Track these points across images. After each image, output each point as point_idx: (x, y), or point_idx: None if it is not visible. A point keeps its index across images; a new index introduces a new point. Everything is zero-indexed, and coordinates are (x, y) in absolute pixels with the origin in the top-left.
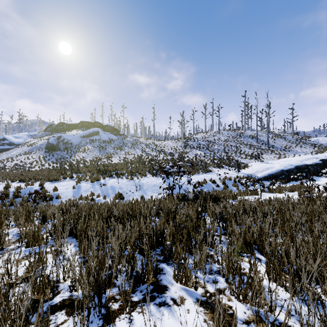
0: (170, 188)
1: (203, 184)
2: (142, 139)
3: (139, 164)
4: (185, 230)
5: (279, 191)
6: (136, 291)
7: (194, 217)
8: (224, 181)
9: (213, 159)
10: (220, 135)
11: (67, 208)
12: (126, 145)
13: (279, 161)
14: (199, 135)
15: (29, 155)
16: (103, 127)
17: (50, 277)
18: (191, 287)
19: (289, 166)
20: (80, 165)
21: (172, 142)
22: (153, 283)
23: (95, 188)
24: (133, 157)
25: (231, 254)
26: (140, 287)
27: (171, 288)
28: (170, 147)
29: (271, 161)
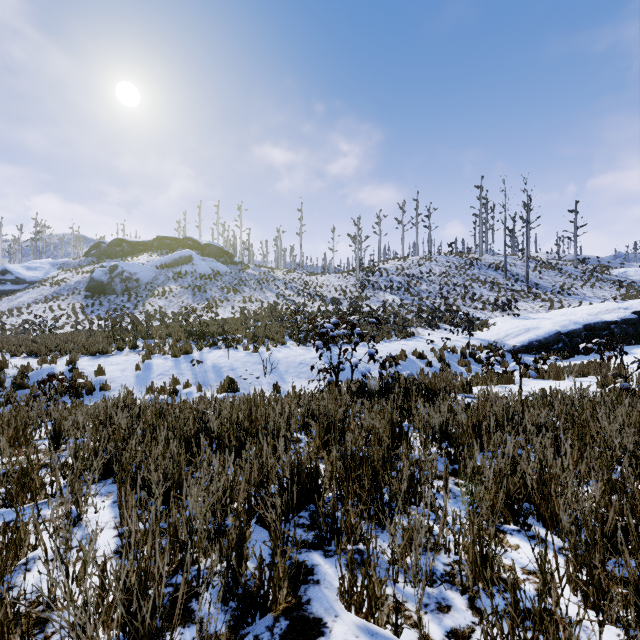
0: (334, 370)
1: (399, 361)
2: (278, 271)
3: (272, 321)
4: (367, 468)
5: (557, 376)
6: (243, 637)
7: (385, 435)
8: (441, 355)
9: (419, 310)
10: (433, 263)
11: (109, 413)
12: (246, 283)
13: (550, 315)
14: (390, 264)
15: (54, 302)
16: (201, 249)
17: (37, 591)
18: (384, 625)
19: (573, 325)
20: (155, 324)
21: (338, 277)
22: (288, 611)
23: (181, 369)
24: (259, 306)
25: (479, 532)
26: (256, 624)
27: (334, 627)
28: (334, 288)
29: (535, 314)
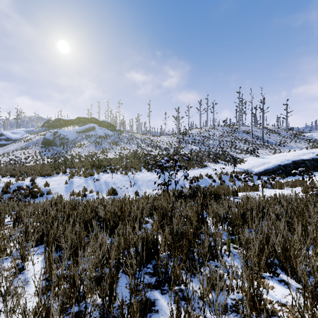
0: (166, 184)
1: (199, 179)
2: (138, 134)
3: (134, 159)
4: (185, 240)
5: (280, 187)
6: None
7: (194, 220)
8: (220, 176)
9: (209, 154)
10: (215, 130)
11: (46, 207)
12: (122, 140)
13: (275, 156)
14: (194, 131)
15: (26, 150)
16: (99, 123)
17: None
18: None
19: (286, 161)
20: (76, 160)
21: (168, 137)
22: None
23: (88, 183)
24: (128, 152)
25: (252, 281)
26: None
27: None
28: (166, 143)
29: (267, 156)
